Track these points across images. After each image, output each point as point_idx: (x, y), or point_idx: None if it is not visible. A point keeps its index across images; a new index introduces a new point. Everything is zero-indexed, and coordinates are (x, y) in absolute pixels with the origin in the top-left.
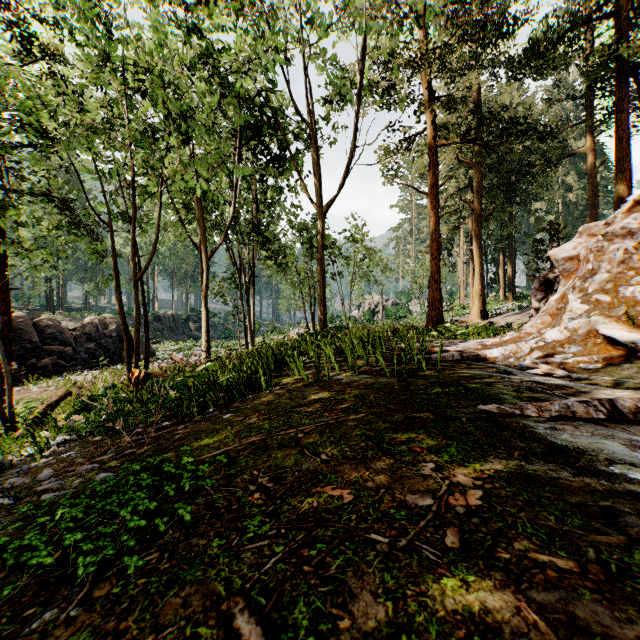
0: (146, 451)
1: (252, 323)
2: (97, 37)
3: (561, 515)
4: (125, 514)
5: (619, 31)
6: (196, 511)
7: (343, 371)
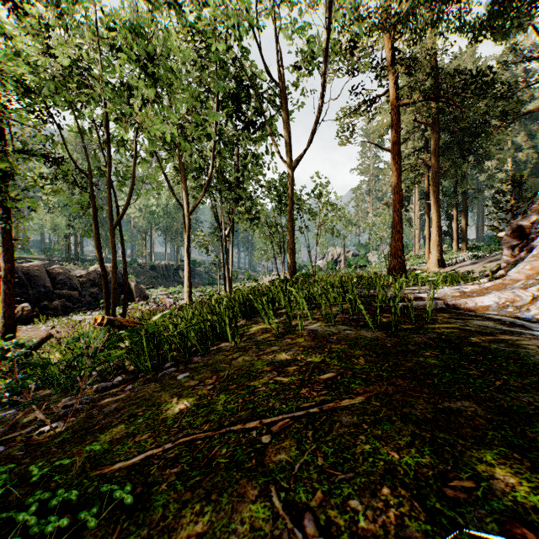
0: (66, 430)
1: (229, 271)
2: None
3: None
4: None
5: None
6: None
7: (316, 320)
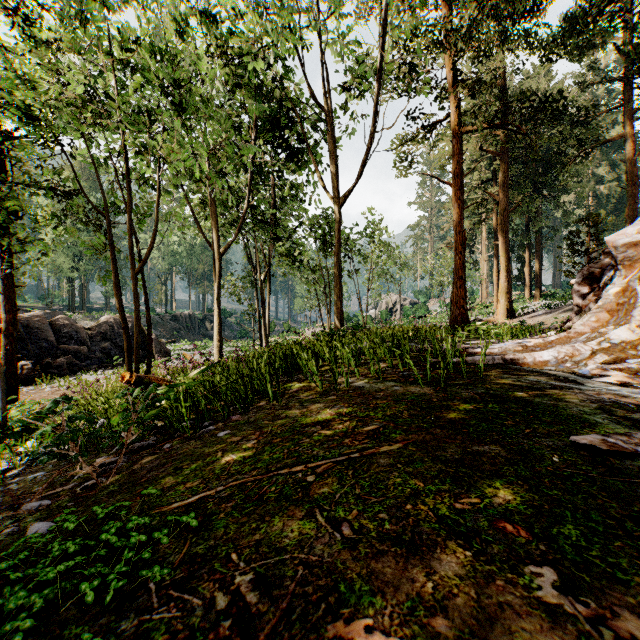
0: (111, 484)
1: (266, 322)
2: None
3: None
4: None
5: None
6: None
7: (364, 376)
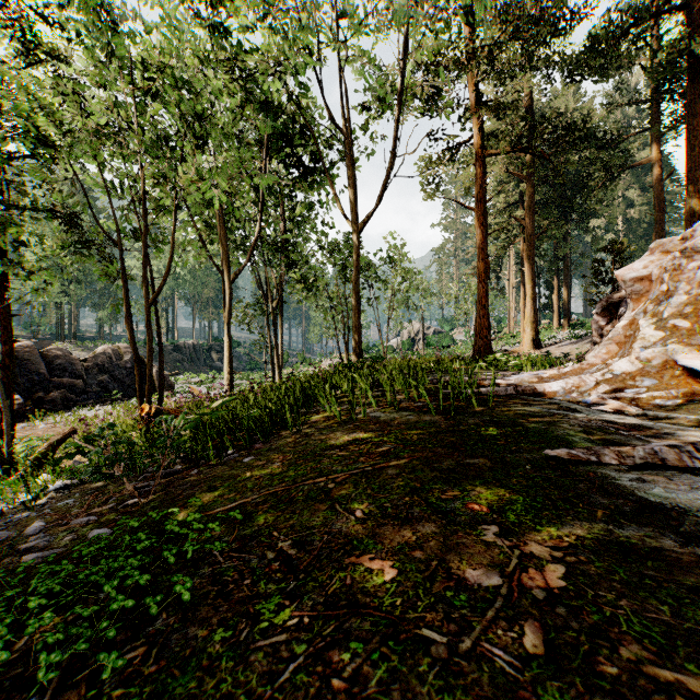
0: (151, 501)
1: (280, 353)
2: (103, 30)
3: (676, 604)
4: (110, 590)
5: (690, 25)
6: (199, 586)
7: (381, 407)
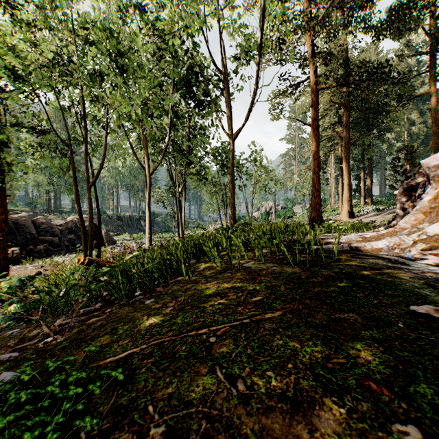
0: (65, 340)
1: (182, 221)
2: None
3: None
4: None
5: None
6: None
7: (251, 259)
